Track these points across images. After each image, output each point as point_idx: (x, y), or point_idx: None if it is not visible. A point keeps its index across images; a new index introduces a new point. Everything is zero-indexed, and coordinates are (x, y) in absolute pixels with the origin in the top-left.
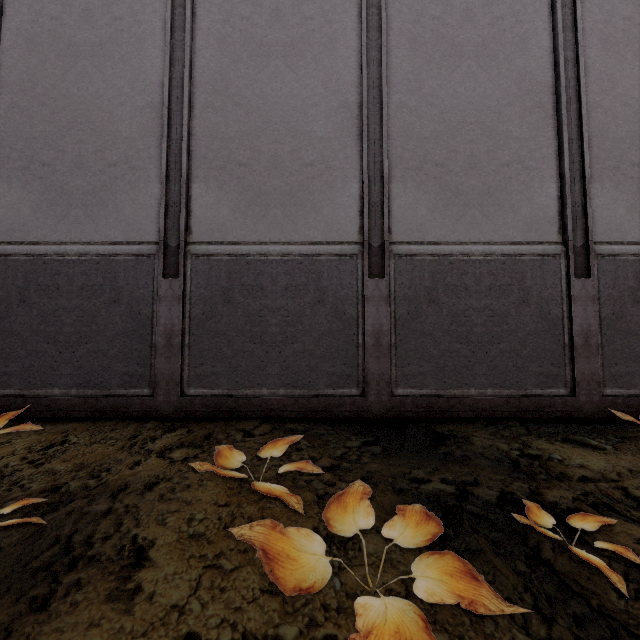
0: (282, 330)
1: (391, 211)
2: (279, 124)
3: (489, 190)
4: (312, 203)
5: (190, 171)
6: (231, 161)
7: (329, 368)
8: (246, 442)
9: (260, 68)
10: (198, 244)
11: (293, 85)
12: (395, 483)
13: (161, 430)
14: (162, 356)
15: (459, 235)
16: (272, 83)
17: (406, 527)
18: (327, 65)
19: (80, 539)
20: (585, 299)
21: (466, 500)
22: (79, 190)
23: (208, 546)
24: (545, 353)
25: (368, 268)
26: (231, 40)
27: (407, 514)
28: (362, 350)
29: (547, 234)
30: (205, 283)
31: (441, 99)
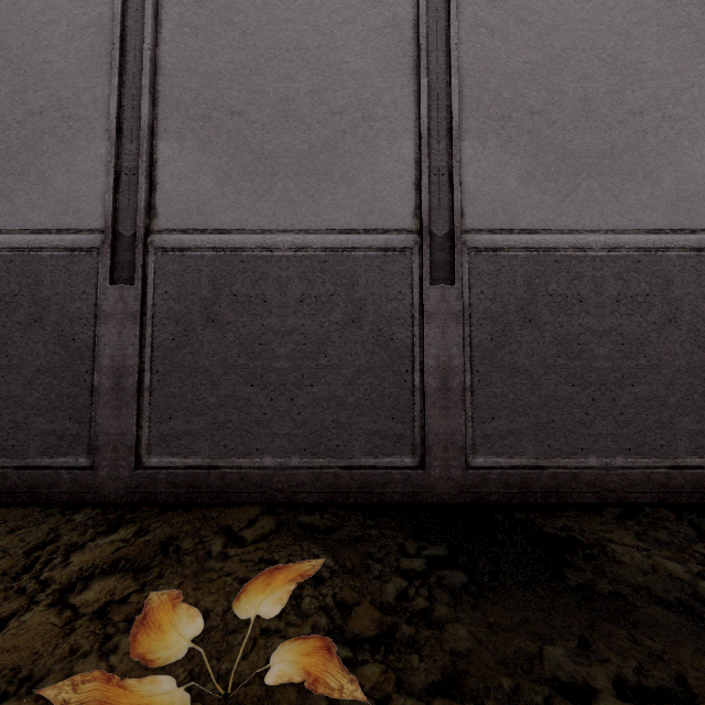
0: (295, 365)
1: (463, 183)
2: (292, 51)
3: (613, 151)
4: (342, 170)
5: (156, 122)
6: (218, 107)
7: (368, 424)
8: (226, 561)
9: None
10: (166, 233)
11: None
12: (520, 700)
13: (92, 530)
14: (107, 406)
15: (568, 219)
16: None
17: None
18: None
19: None
20: None
21: None
22: None
23: None
24: (704, 401)
25: (429, 269)
26: None
27: None
28: (420, 396)
29: (703, 218)
30: (176, 292)
31: (538, 14)
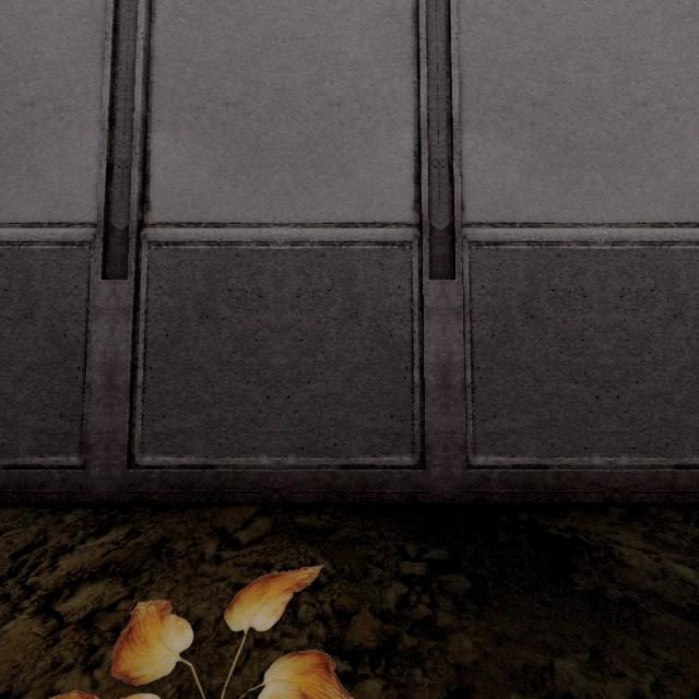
0: (292, 362)
1: (463, 175)
2: (288, 41)
3: (616, 143)
4: (340, 163)
5: (149, 113)
6: (213, 98)
7: (367, 422)
8: (220, 565)
9: None
10: (160, 226)
11: None
12: None
13: (83, 532)
14: (99, 403)
15: (570, 212)
16: None
17: None
18: None
19: None
20: None
21: None
22: None
23: None
24: None
25: (428, 263)
26: None
27: None
28: (419, 393)
29: None
30: (170, 287)
31: (540, 3)
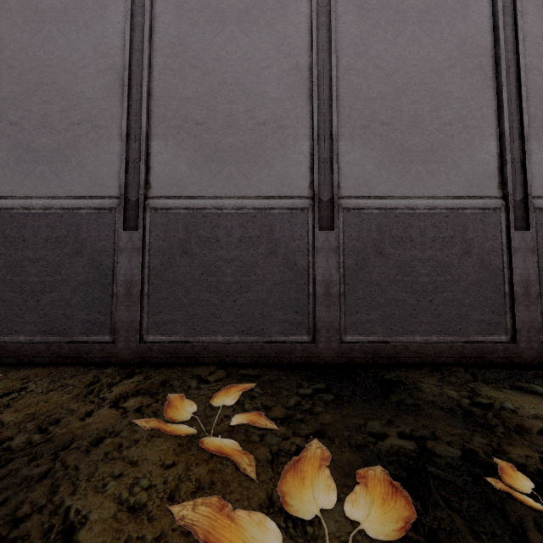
0: (236, 280)
1: (340, 167)
2: (234, 85)
3: (432, 147)
4: (265, 160)
5: (150, 129)
6: (188, 120)
7: (281, 316)
8: (200, 390)
9: (216, 33)
10: (157, 198)
11: (247, 49)
12: (351, 438)
13: (119, 376)
14: (122, 304)
15: (404, 190)
16: (227, 47)
17: (372, 504)
18: (279, 30)
19: (6, 514)
20: (525, 250)
21: (429, 460)
22: (45, 147)
23: (148, 524)
24: (486, 302)
25: (318, 221)
26: (189, 6)
27: (371, 484)
28: (312, 299)
29: (487, 189)
30: (163, 235)
31: (387, 62)
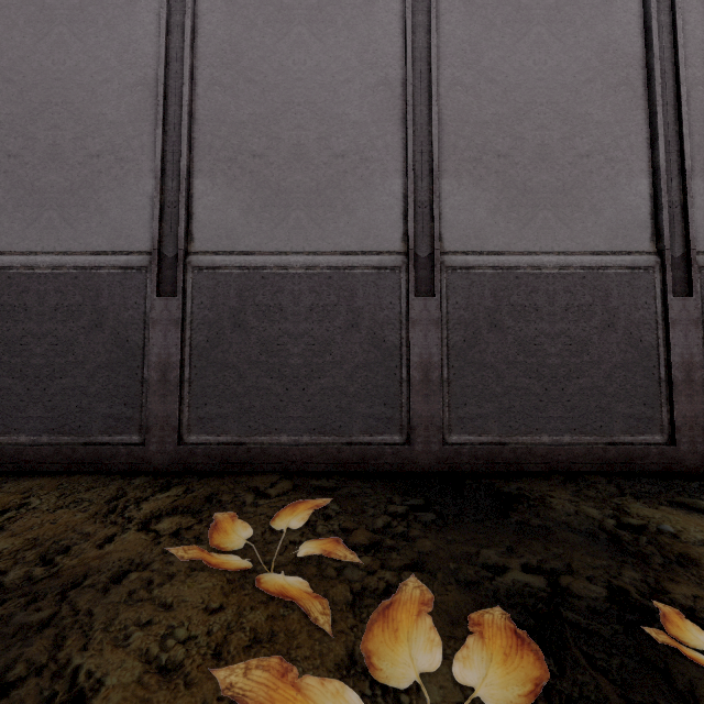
0: (306, 361)
1: (442, 213)
2: (303, 105)
3: (564, 187)
4: (344, 203)
5: (192, 163)
6: (243, 151)
7: (365, 409)
8: (258, 507)
9: (279, 36)
10: (201, 254)
11: (320, 57)
12: (459, 572)
13: (151, 489)
14: (155, 394)
15: (527, 243)
16: (294, 55)
17: (490, 664)
18: (362, 32)
19: None
20: (686, 323)
21: (564, 602)
22: (53, 187)
23: (184, 691)
24: (636, 390)
25: (414, 284)
26: (243, 2)
27: (488, 636)
28: (406, 387)
29: (637, 242)
30: (210, 303)
31: (504, 74)
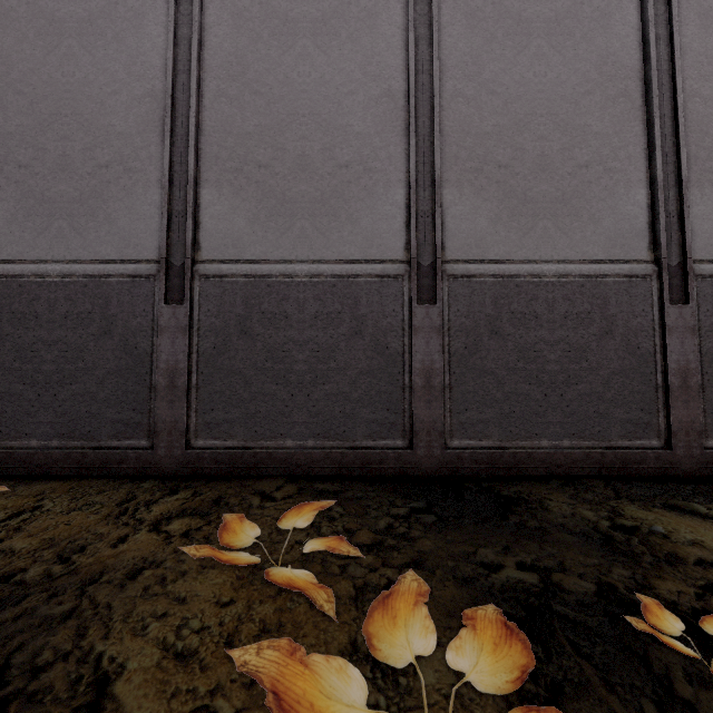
0: (311, 368)
1: (444, 222)
2: (307, 117)
3: (564, 197)
4: (348, 213)
5: (199, 174)
6: (249, 162)
7: (368, 414)
8: (264, 509)
9: (284, 49)
10: (208, 263)
11: (324, 69)
12: (457, 570)
13: (160, 492)
14: (163, 400)
15: (527, 252)
16: (299, 67)
17: (481, 648)
18: (366, 45)
19: (22, 661)
20: (682, 330)
21: (554, 596)
22: (63, 197)
23: (200, 674)
24: (633, 396)
25: (416, 292)
26: (249, 15)
27: (480, 625)
28: (409, 392)
29: (635, 251)
30: (217, 310)
31: (505, 86)
